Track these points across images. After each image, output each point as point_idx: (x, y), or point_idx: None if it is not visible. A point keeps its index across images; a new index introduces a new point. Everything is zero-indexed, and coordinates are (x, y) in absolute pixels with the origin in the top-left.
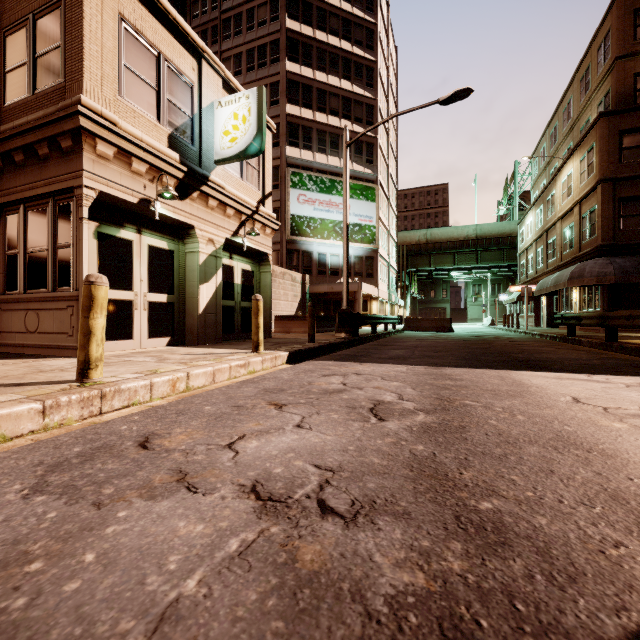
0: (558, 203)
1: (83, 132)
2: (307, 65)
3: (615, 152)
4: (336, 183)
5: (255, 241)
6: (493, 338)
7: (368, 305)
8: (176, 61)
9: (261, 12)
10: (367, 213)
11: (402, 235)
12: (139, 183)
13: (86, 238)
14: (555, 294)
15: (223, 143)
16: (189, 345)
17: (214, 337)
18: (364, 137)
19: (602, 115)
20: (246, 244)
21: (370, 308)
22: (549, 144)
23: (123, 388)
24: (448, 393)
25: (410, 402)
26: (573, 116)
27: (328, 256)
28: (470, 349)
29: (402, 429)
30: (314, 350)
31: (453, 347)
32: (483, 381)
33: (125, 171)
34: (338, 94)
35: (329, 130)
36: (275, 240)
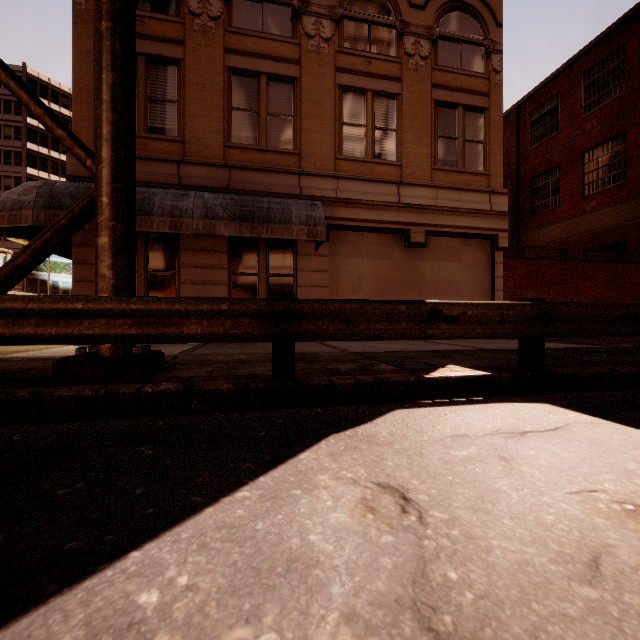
0: None
1: None
2: (44, 171)
3: None
4: None
5: None
6: None
7: None
8: None
9: (7, 130)
10: None
11: None
12: None
13: None
14: None
15: None
16: None
17: None
18: None
19: None
20: None
21: None
22: None
23: None
24: None
25: None
26: None
27: (61, 283)
28: None
29: None
30: None
31: None
32: None
33: None
34: None
35: None
36: None
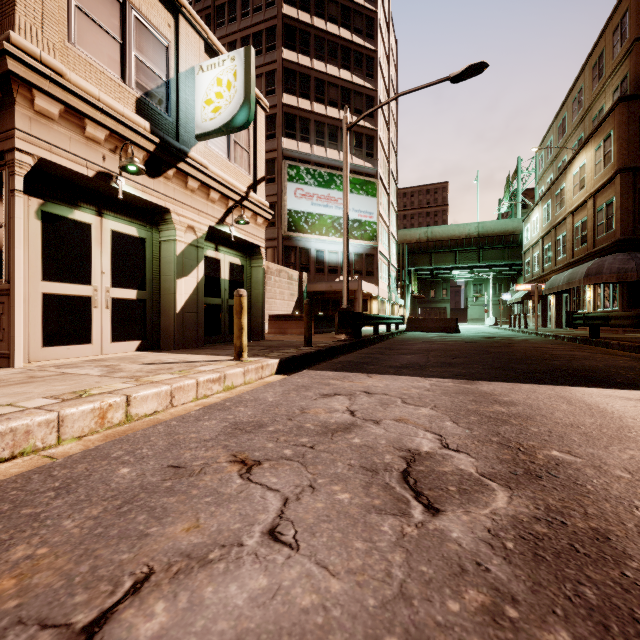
0: (569, 197)
1: (13, 79)
2: (304, 53)
3: (635, 139)
4: (335, 177)
5: (245, 231)
6: (507, 340)
7: (368, 304)
8: (147, 12)
9: None
10: (367, 209)
11: (402, 233)
12: (96, 152)
13: (19, 216)
14: (565, 293)
15: (205, 114)
16: (164, 350)
17: (195, 340)
18: (364, 129)
19: (621, 100)
20: (234, 234)
21: (370, 308)
22: (557, 137)
23: (0, 430)
24: (512, 432)
25: (463, 455)
26: (584, 106)
27: (326, 253)
28: (491, 354)
29: (484, 546)
30: (311, 356)
31: (470, 351)
32: (546, 406)
33: (76, 136)
34: (337, 84)
35: (327, 122)
36: (271, 236)
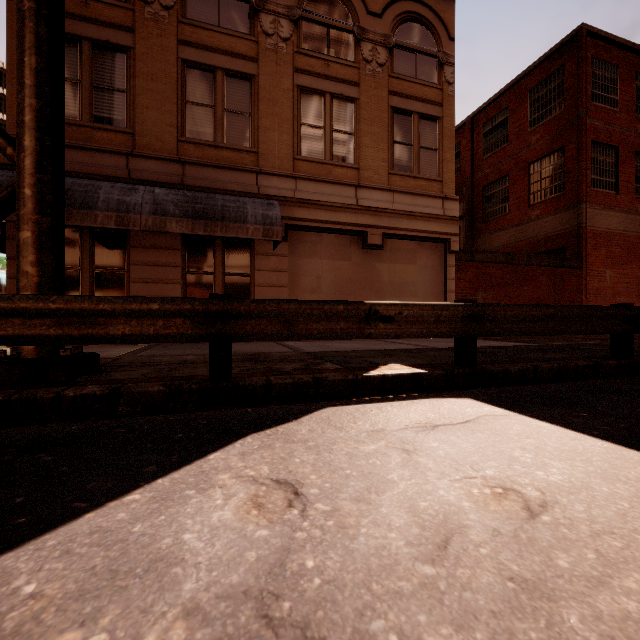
0: None
1: None
2: None
3: None
4: None
5: None
6: None
7: None
8: None
9: None
10: None
11: None
12: None
13: None
14: None
15: None
16: None
17: None
18: None
19: None
20: None
21: None
22: None
23: None
24: None
25: None
26: None
27: (4, 280)
28: None
29: None
30: None
31: None
32: None
33: None
34: None
35: None
36: None
